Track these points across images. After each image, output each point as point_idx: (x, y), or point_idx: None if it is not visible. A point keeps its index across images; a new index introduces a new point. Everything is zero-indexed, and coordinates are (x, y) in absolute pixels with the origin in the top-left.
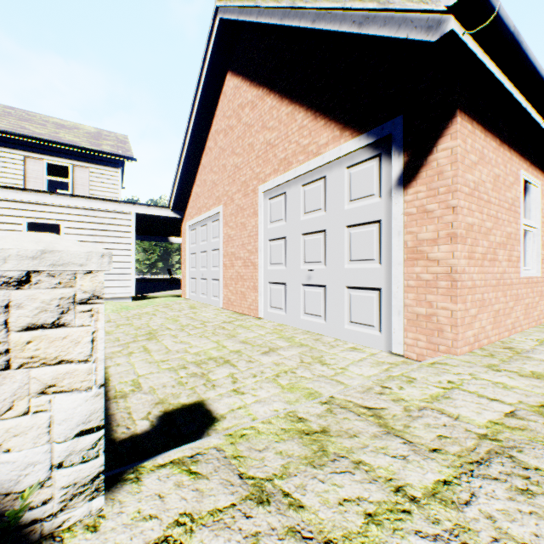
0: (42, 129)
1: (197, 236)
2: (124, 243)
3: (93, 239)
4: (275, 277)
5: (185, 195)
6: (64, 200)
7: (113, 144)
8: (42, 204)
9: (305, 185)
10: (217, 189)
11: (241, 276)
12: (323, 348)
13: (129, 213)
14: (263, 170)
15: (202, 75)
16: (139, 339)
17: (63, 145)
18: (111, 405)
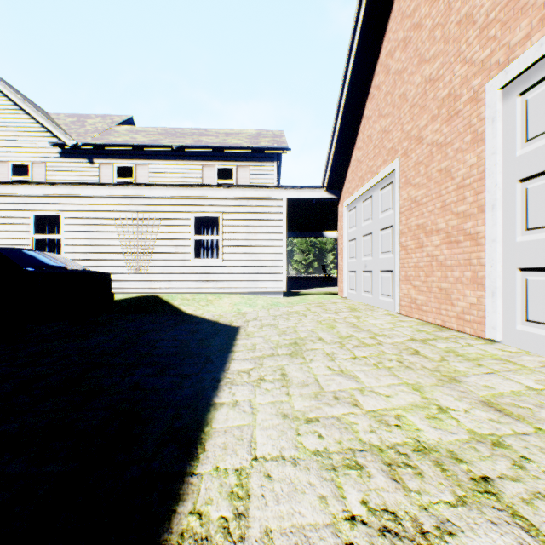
0: (215, 139)
1: (357, 216)
2: (275, 233)
3: (247, 230)
4: (544, 256)
5: (341, 169)
6: (221, 192)
7: (269, 139)
8: (205, 198)
9: None
10: (388, 137)
11: (439, 262)
12: None
13: (280, 199)
14: (500, 43)
15: None
16: (279, 352)
17: (228, 149)
18: None
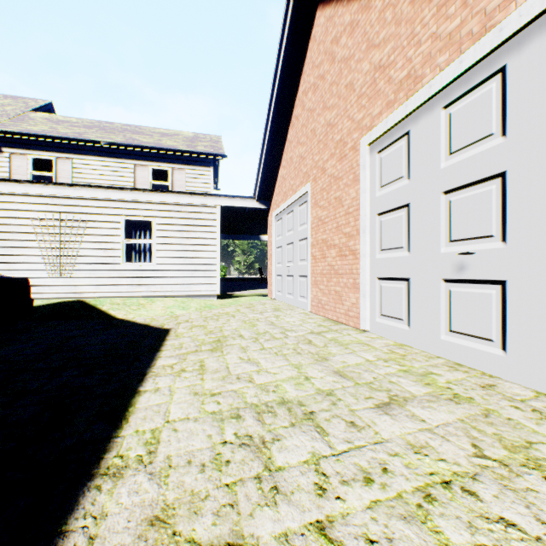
0: (149, 139)
1: (283, 226)
2: (209, 238)
3: (181, 234)
4: (389, 269)
5: (271, 182)
6: (155, 196)
7: (207, 144)
8: (137, 202)
9: (451, 104)
10: (304, 163)
11: (335, 270)
12: (516, 414)
13: (214, 206)
14: (367, 112)
15: (286, 23)
16: (202, 349)
17: (163, 150)
18: (86, 495)
